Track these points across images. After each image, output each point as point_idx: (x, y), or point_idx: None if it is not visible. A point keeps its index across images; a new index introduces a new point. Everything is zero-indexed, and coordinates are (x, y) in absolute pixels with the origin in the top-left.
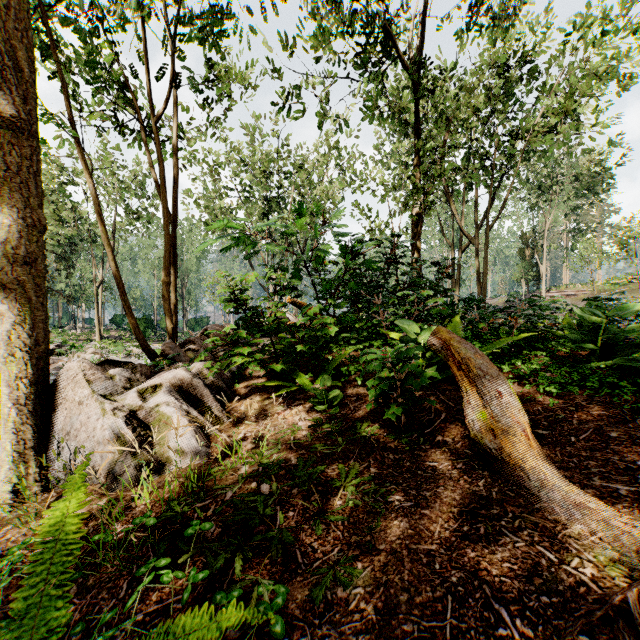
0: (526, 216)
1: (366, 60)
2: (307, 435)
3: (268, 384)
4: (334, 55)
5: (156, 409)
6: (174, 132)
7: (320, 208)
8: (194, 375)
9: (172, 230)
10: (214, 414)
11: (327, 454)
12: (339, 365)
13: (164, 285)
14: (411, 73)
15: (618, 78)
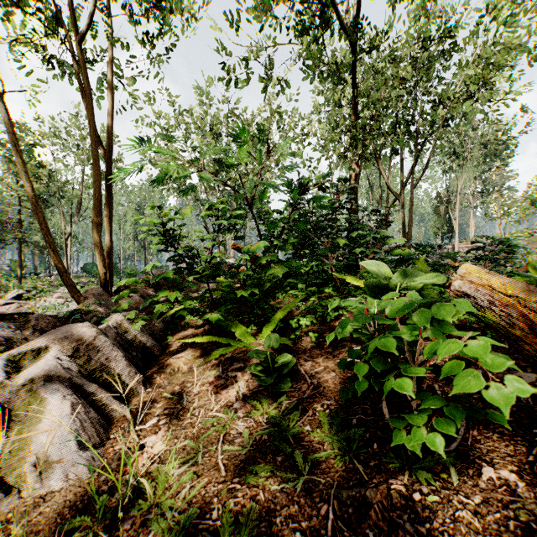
0: (440, 179)
1: (306, 27)
2: (244, 436)
3: (199, 341)
4: (277, 22)
5: (31, 385)
6: (109, 65)
7: (264, 133)
8: (101, 332)
9: (107, 169)
10: (125, 384)
11: (277, 496)
12: (286, 314)
13: (94, 226)
14: (350, 34)
15: (535, 47)
